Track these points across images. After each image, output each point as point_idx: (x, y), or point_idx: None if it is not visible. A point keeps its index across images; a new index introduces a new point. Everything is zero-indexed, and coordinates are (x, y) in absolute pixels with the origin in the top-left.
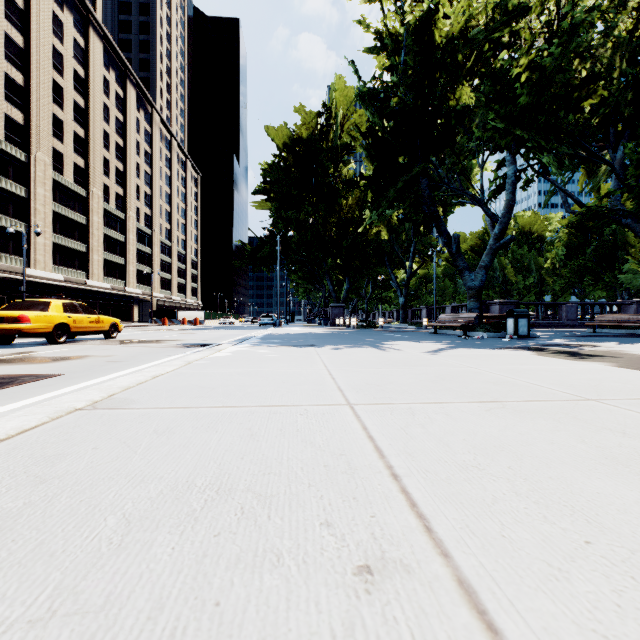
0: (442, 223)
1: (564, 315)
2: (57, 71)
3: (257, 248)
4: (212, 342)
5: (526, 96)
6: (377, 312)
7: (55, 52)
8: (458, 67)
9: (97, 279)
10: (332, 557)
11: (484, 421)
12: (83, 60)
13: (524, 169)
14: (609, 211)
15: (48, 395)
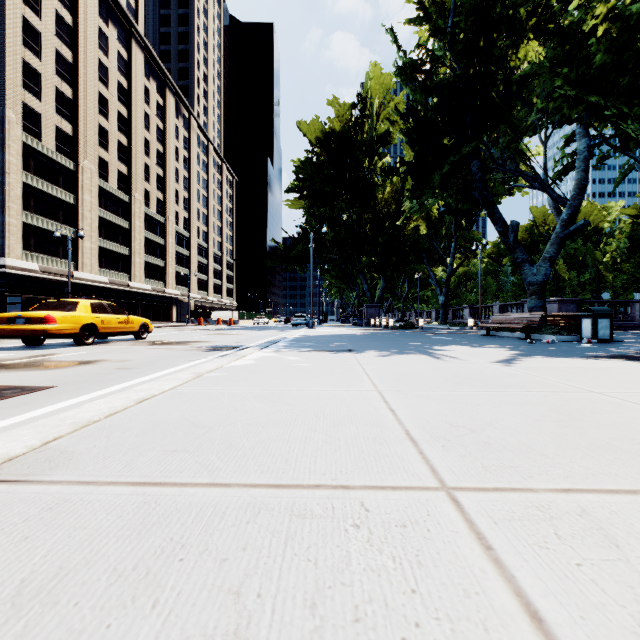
0: (497, 210)
1: (637, 315)
2: (102, 83)
3: (290, 247)
4: (240, 344)
5: (605, 53)
6: (414, 312)
7: (101, 65)
8: (520, 24)
9: (139, 281)
10: None
11: None
12: (126, 72)
13: (598, 143)
14: None
15: (4, 423)
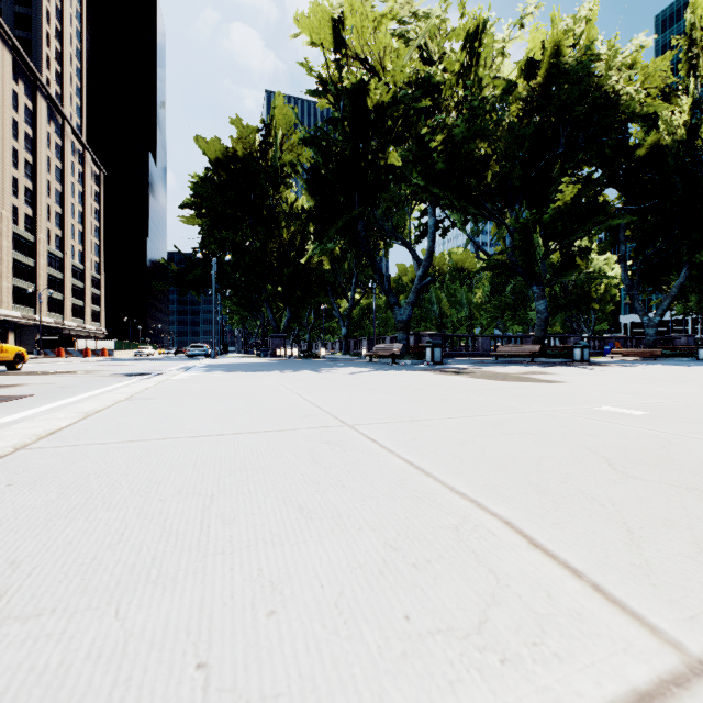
0: (376, 262)
1: (481, 346)
2: None
3: (185, 269)
4: (149, 372)
5: (442, 162)
6: (320, 343)
7: None
8: (388, 129)
9: None
10: (295, 416)
11: (366, 395)
12: None
13: (443, 221)
14: (504, 262)
15: (54, 405)
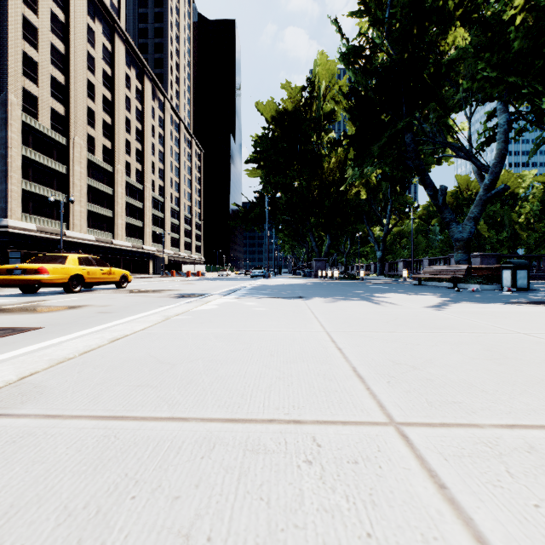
0: (427, 176)
1: None
2: (90, 71)
3: (249, 210)
4: (206, 292)
5: (522, 39)
6: (355, 265)
7: (89, 56)
8: (448, 14)
9: (121, 239)
10: None
11: None
12: (110, 61)
13: (516, 118)
14: None
15: None
